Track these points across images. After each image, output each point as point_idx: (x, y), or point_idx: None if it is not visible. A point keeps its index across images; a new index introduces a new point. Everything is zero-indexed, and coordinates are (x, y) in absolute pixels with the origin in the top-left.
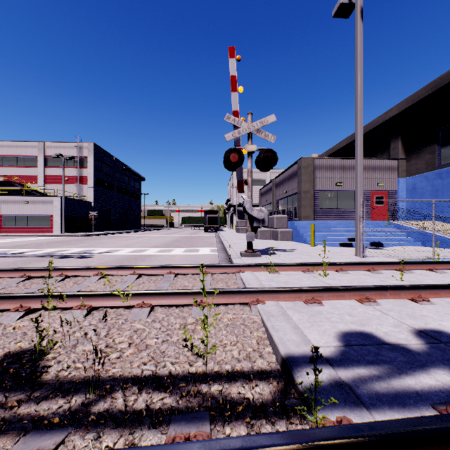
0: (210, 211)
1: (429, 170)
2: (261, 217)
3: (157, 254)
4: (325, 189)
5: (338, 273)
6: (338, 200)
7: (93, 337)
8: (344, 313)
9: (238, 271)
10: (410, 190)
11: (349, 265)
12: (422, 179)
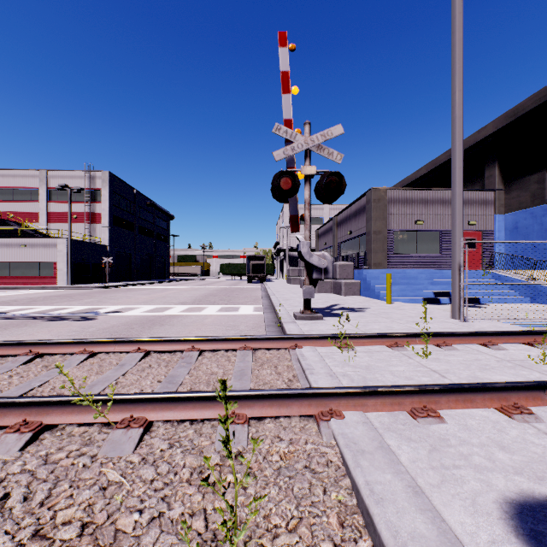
0: (255, 257)
1: (536, 204)
2: (323, 266)
3: (183, 315)
4: (402, 229)
5: (441, 350)
6: (418, 242)
7: (14, 508)
8: (489, 444)
9: (293, 347)
10: (510, 230)
11: (455, 336)
12: (526, 216)
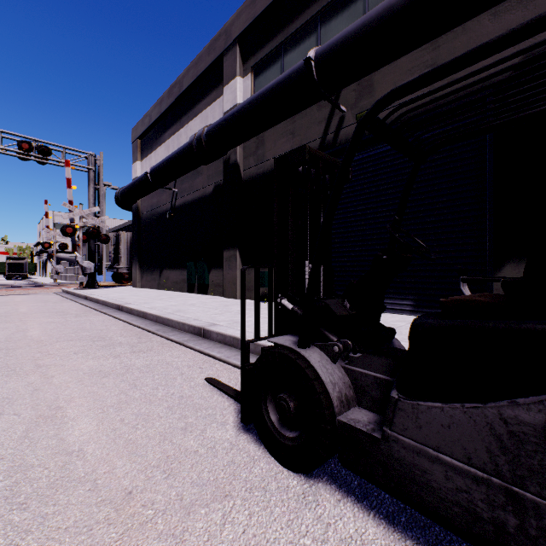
0: (15, 258)
1: None
2: (61, 269)
3: None
4: None
5: None
6: None
7: None
8: None
9: None
10: None
11: None
12: None
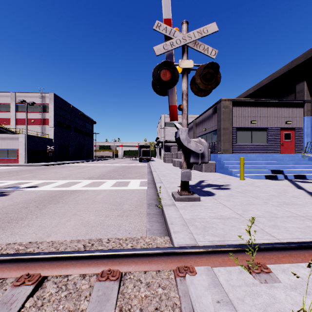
0: (144, 146)
1: None
2: (200, 151)
3: (83, 190)
4: (242, 126)
5: None
6: (252, 135)
7: None
8: None
9: (182, 272)
10: None
11: None
12: None
